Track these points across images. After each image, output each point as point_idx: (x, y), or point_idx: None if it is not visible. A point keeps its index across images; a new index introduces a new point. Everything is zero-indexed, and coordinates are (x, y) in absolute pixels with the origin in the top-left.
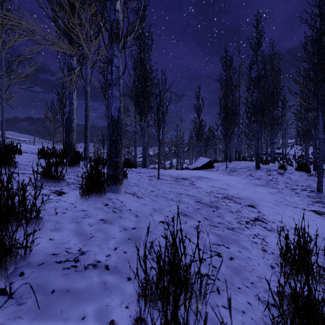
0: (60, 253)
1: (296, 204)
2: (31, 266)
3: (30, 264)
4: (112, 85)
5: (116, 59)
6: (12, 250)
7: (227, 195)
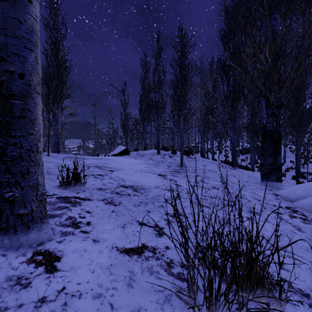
0: None
1: (153, 172)
2: None
3: None
4: None
5: None
6: None
7: (102, 166)
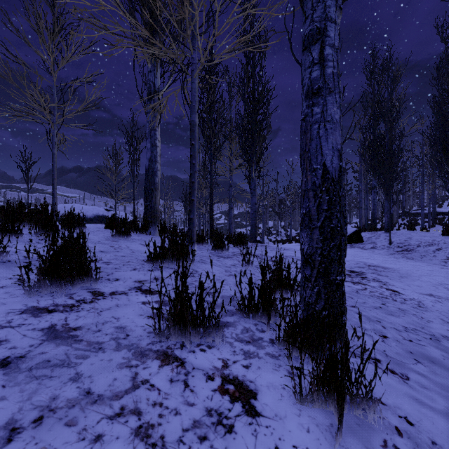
0: None
1: None
2: None
3: None
4: (324, 93)
5: (332, 30)
6: None
7: None
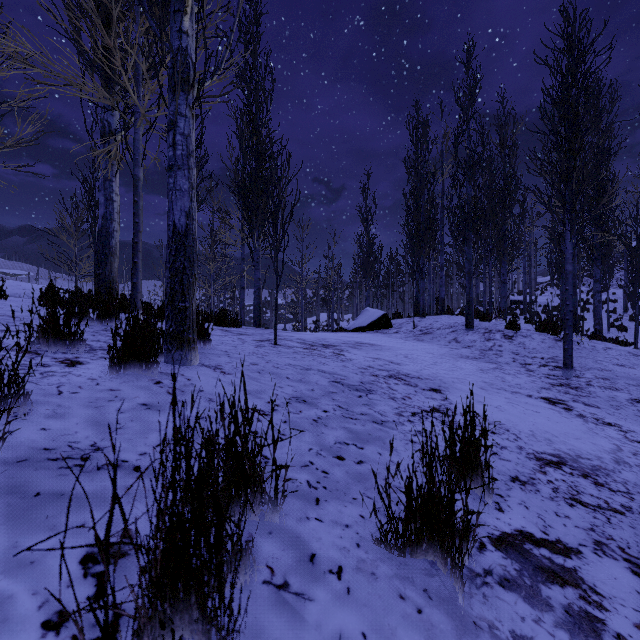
0: (58, 447)
1: (518, 388)
2: (5, 463)
3: (2, 460)
4: (175, 168)
5: (183, 121)
6: None
7: (398, 373)
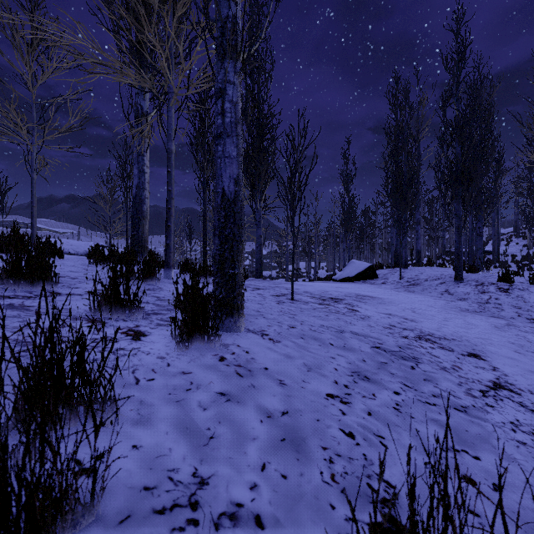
0: (159, 484)
1: None
2: (105, 528)
3: (102, 520)
4: (224, 136)
5: (231, 89)
6: (68, 497)
7: (422, 333)
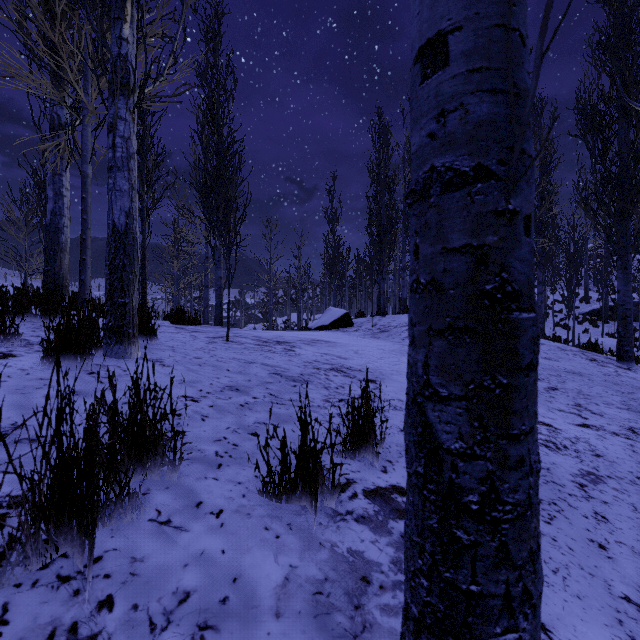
0: None
1: None
2: None
3: None
4: (115, 170)
5: (123, 125)
6: None
7: (341, 366)
